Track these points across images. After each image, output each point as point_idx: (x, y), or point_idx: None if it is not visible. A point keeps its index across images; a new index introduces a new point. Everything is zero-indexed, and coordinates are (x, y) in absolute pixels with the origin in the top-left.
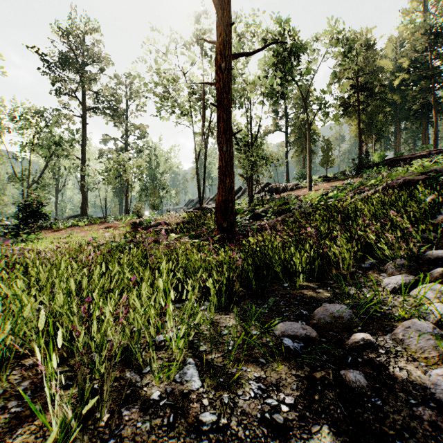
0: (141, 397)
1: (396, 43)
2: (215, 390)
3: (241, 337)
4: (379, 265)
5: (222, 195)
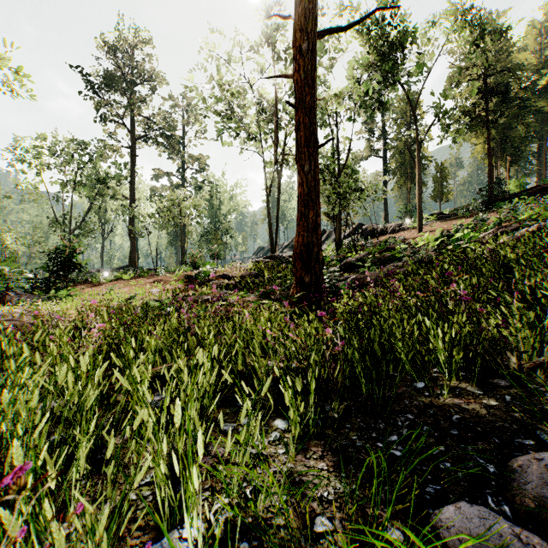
0: None
1: (539, 31)
2: None
3: None
4: None
5: (303, 235)
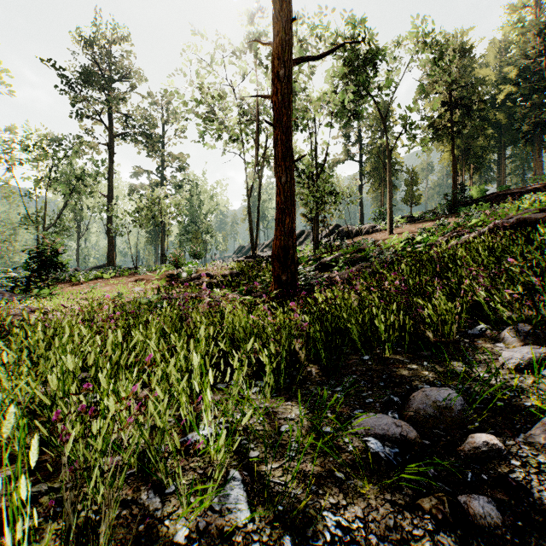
0: (160, 537)
1: (499, 48)
2: (271, 525)
3: (310, 441)
4: (492, 331)
5: (280, 239)
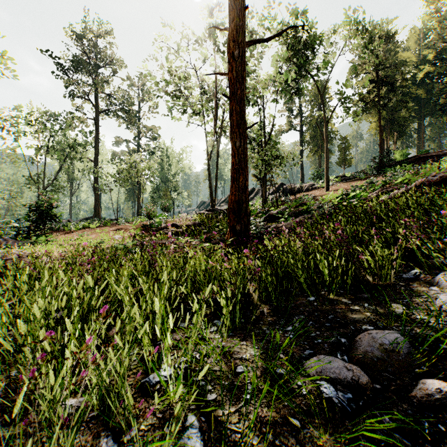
0: None
1: (419, 35)
2: None
3: (266, 389)
4: (425, 276)
5: (235, 195)
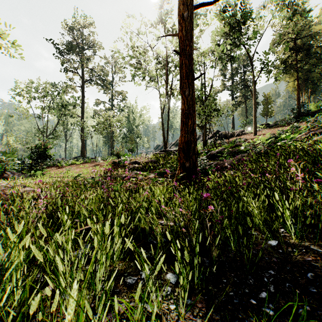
0: None
1: None
2: None
3: None
4: None
5: (184, 136)
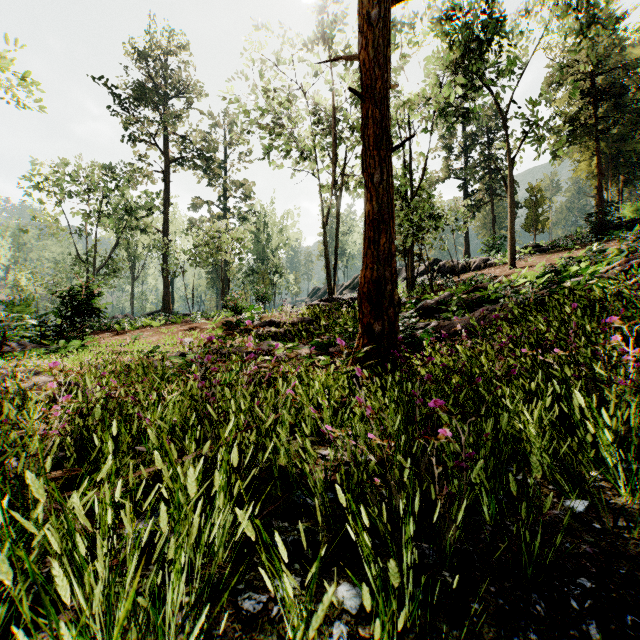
0: None
1: None
2: None
3: None
4: None
5: (372, 269)
